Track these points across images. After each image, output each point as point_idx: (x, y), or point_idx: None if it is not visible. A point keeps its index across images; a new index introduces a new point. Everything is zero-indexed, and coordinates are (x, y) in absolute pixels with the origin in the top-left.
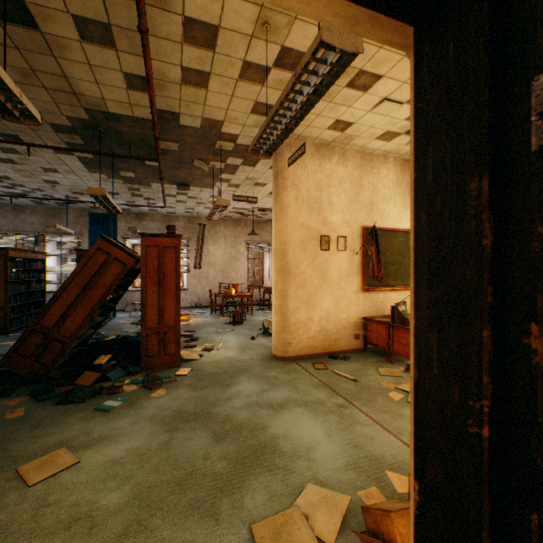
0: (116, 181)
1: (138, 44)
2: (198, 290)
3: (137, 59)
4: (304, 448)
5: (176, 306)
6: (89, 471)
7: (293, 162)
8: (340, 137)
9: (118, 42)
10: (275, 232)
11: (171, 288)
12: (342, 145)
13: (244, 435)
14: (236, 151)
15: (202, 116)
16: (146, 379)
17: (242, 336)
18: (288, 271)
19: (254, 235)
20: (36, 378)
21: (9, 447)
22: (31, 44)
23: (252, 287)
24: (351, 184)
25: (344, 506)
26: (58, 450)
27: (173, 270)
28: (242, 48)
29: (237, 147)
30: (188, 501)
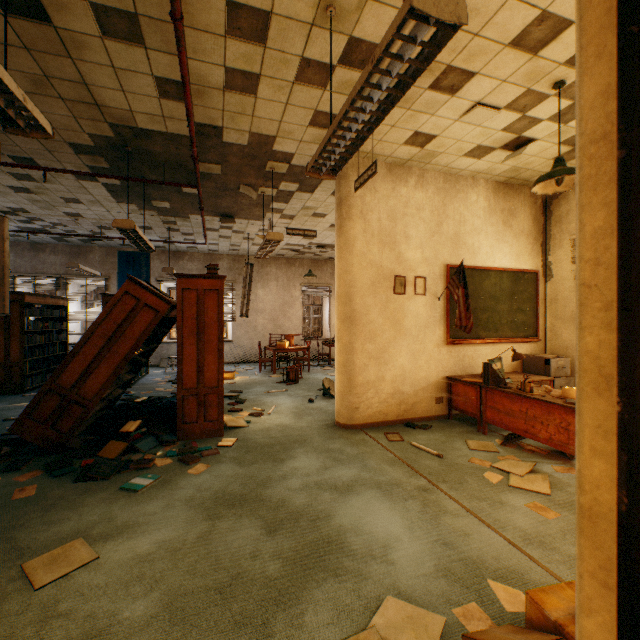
0: (149, 212)
1: (172, 39)
2: (244, 342)
3: (170, 59)
4: (379, 545)
5: (219, 362)
6: (110, 570)
7: (361, 185)
8: (419, 153)
9: (147, 38)
10: (338, 272)
11: (213, 341)
12: (421, 164)
13: (303, 526)
14: (290, 174)
15: (250, 131)
16: (182, 451)
17: (297, 398)
18: (354, 320)
19: (311, 276)
20: (53, 448)
21: (15, 536)
22: (43, 43)
23: (309, 338)
24: (432, 212)
25: (437, 631)
26: (73, 542)
27: (215, 318)
28: (299, 41)
29: (291, 169)
30: (233, 616)
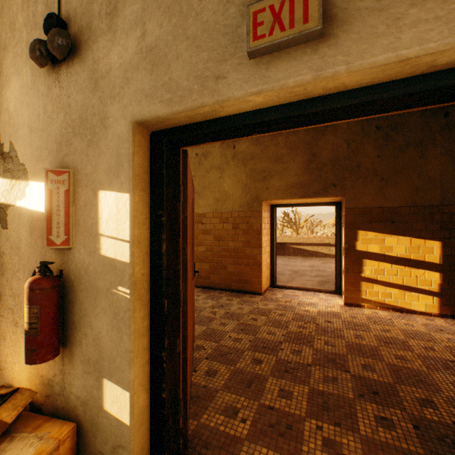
0: None
1: None
2: None
3: None
4: None
5: None
6: None
7: None
8: None
9: None
10: None
11: None
12: None
13: None
14: None
15: None
16: None
17: None
18: None
19: None
20: None
21: None
22: None
23: None
24: None
25: None
26: None
27: None
28: None
29: None
30: None
